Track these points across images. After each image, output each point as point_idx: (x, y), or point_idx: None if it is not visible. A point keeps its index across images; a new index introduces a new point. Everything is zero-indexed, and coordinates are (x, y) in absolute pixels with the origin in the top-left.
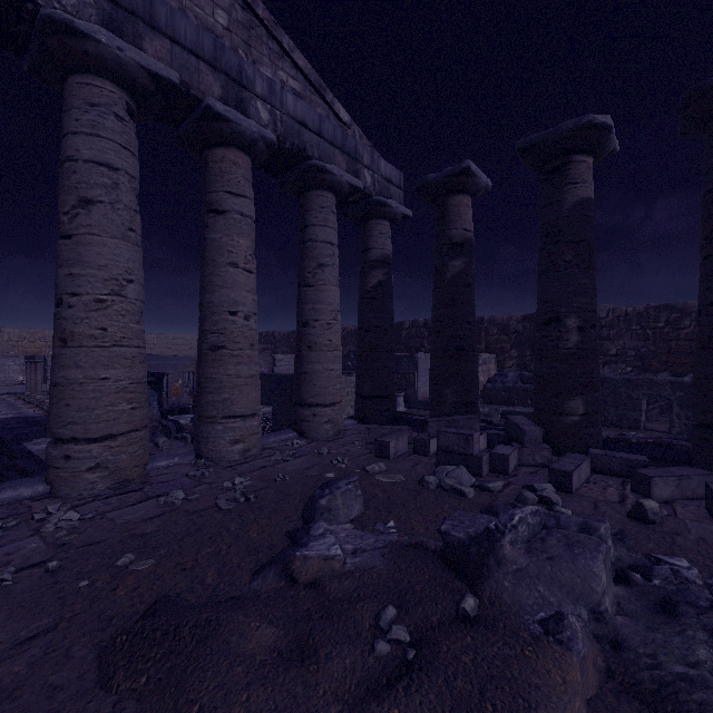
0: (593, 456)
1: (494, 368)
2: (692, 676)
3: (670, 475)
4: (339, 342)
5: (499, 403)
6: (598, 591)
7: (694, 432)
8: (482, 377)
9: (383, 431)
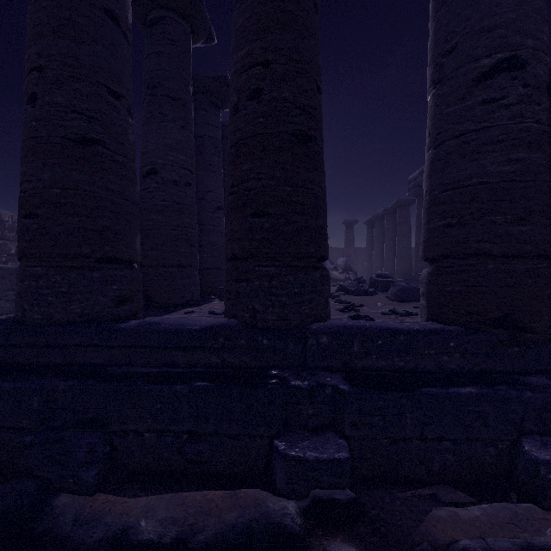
0: None
1: None
2: None
3: None
4: None
5: None
6: None
7: None
8: None
9: None
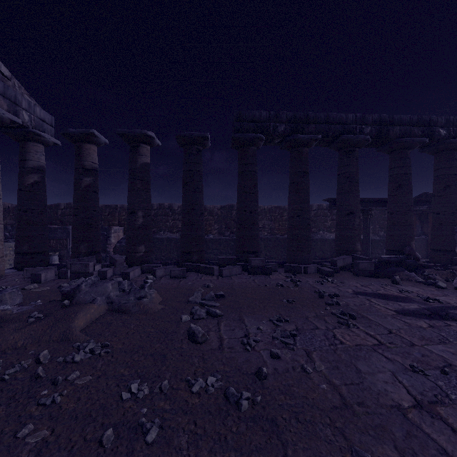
0: (143, 267)
1: (122, 235)
2: (126, 302)
3: (162, 268)
4: (1, 219)
5: (124, 254)
6: (109, 291)
7: (180, 255)
8: (114, 240)
9: (38, 270)
